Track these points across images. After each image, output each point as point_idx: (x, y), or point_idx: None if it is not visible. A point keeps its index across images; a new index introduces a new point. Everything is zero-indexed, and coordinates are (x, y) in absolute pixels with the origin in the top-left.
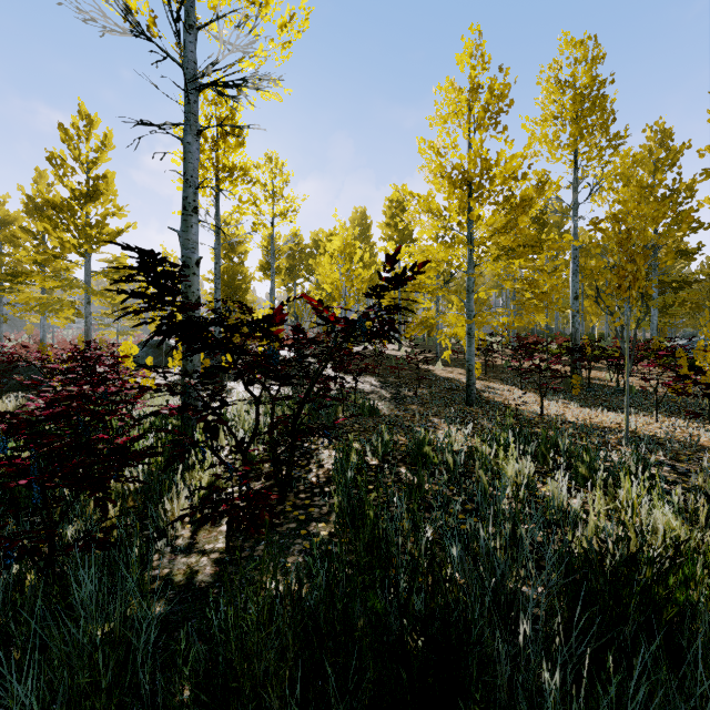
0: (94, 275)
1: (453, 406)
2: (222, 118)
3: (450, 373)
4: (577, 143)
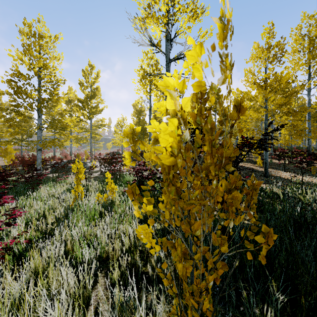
0: (93, 127)
1: (258, 177)
2: (152, 64)
3: (246, 165)
4: (311, 62)
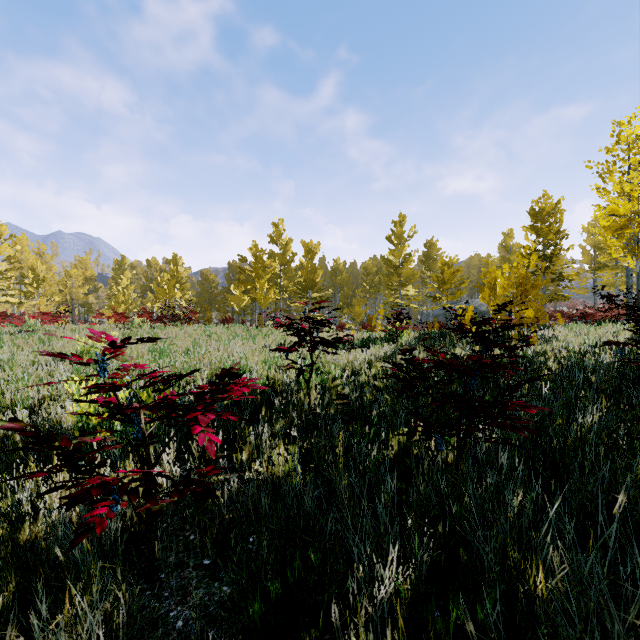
0: None
1: None
2: None
3: None
4: None
